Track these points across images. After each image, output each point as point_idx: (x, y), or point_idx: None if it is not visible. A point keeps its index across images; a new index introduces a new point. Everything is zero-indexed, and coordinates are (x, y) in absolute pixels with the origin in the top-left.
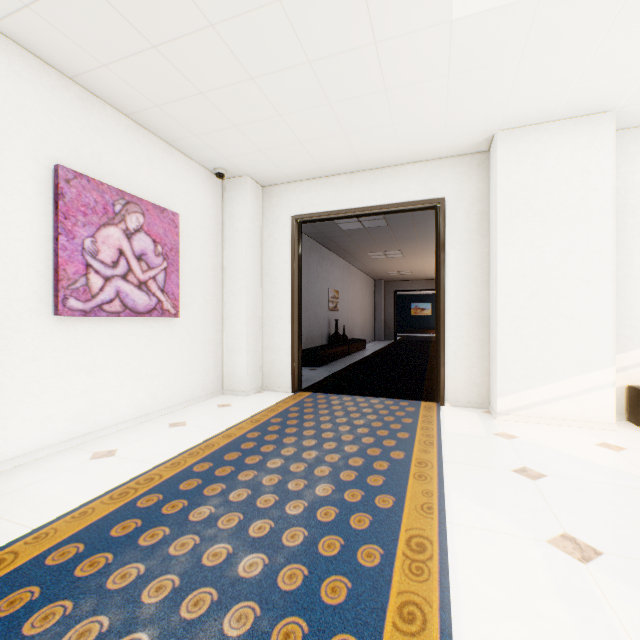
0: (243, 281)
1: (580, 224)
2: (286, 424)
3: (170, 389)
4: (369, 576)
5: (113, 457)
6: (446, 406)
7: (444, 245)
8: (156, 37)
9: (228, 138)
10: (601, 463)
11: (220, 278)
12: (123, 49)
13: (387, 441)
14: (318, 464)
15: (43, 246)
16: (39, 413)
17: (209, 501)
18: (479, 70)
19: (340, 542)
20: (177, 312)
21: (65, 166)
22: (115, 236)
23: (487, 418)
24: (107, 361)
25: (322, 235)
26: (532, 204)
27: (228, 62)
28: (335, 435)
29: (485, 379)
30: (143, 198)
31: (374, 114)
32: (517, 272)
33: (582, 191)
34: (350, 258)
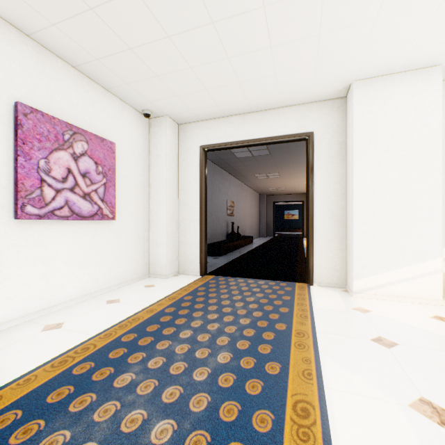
0: (164, 194)
1: (416, 150)
2: (195, 301)
3: (108, 274)
4: (263, 442)
5: (60, 329)
6: (314, 286)
7: (313, 167)
8: (92, 0)
9: (152, 86)
10: (438, 333)
11: (147, 191)
12: (67, 10)
13: (272, 315)
14: (219, 335)
15: (5, 165)
16: (2, 295)
17: (131, 368)
18: (343, 30)
19: (238, 407)
20: (114, 216)
21: (23, 103)
22: (64, 158)
23: (346, 296)
24: (58, 254)
25: (222, 161)
26: (380, 135)
27: (149, 22)
28: (232, 310)
29: (343, 266)
30: (87, 130)
31: (262, 67)
32: (368, 186)
33: (418, 125)
34: (242, 178)
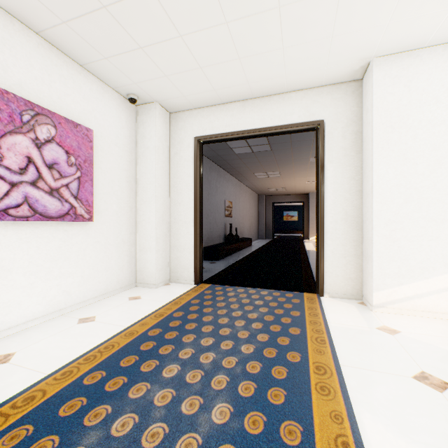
0: (153, 191)
1: None
2: (187, 319)
3: (84, 285)
4: None
5: (6, 364)
6: (325, 297)
7: (323, 160)
8: None
9: (136, 61)
10: None
11: (133, 188)
12: None
13: (281, 339)
14: (215, 372)
15: None
16: None
17: (85, 438)
18: None
19: None
20: (91, 217)
21: None
22: (23, 144)
23: (364, 310)
24: (15, 263)
25: (220, 158)
26: (405, 121)
27: None
28: (231, 332)
29: (359, 274)
30: (56, 112)
31: (267, 36)
32: (391, 182)
33: None
34: (241, 177)
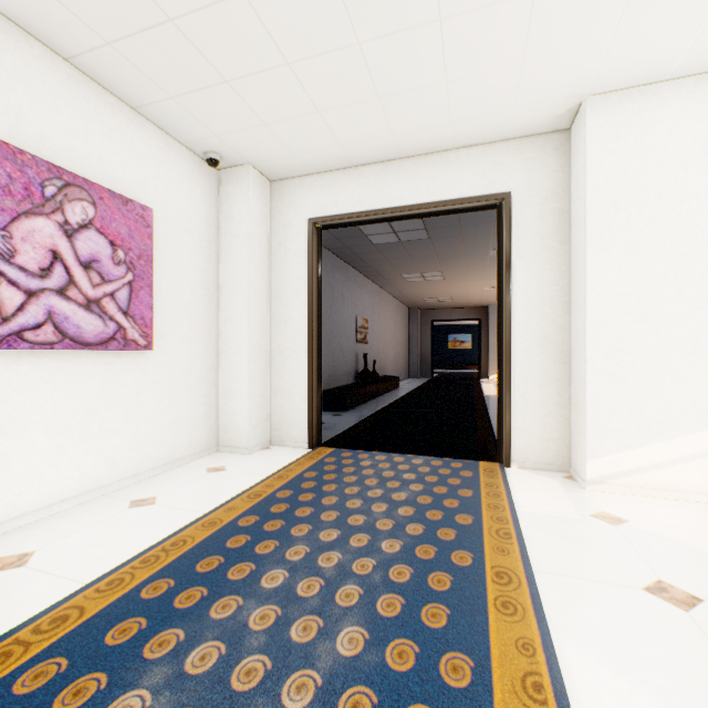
0: (244, 303)
1: (704, 222)
2: (297, 501)
3: (139, 449)
4: None
5: (21, 568)
6: (513, 468)
7: (510, 255)
8: None
9: (218, 103)
10: None
11: (214, 299)
12: None
13: (443, 531)
14: (341, 580)
15: None
16: None
17: (147, 676)
18: None
19: None
20: (149, 343)
21: None
22: (45, 231)
23: (573, 488)
24: (33, 414)
25: (348, 251)
26: (636, 195)
27: None
28: (367, 520)
29: (565, 433)
30: (95, 182)
31: (421, 64)
32: (615, 289)
33: (707, 176)
34: (381, 281)
